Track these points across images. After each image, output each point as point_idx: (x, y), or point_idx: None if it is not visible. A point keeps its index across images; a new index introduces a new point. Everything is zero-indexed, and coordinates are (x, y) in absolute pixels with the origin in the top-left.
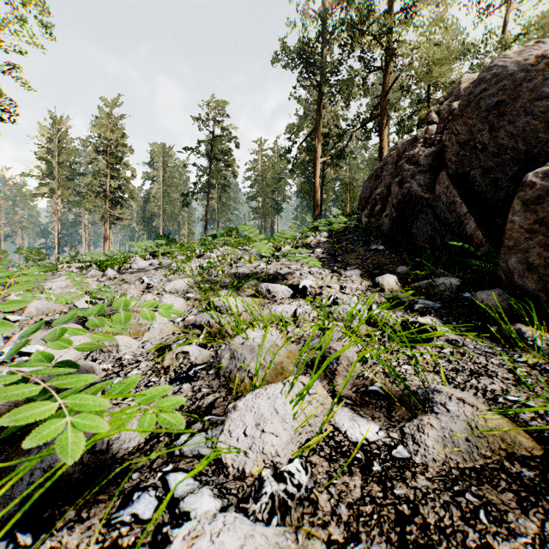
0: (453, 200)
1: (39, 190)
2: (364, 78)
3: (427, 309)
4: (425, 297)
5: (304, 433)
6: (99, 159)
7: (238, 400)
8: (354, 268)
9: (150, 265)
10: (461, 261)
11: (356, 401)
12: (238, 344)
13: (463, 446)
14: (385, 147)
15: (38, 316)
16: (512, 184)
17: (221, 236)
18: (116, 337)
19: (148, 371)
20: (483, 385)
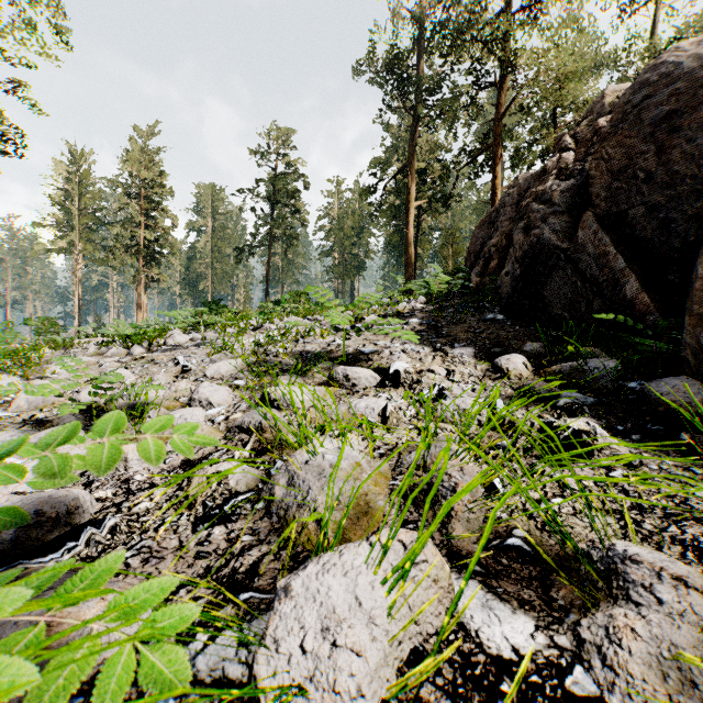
0: (603, 250)
1: (55, 243)
2: (472, 97)
3: (579, 406)
4: (570, 387)
5: (406, 640)
6: (131, 205)
7: (294, 574)
8: (465, 345)
9: (191, 340)
10: (618, 335)
11: (488, 565)
12: (299, 463)
13: (700, 678)
14: (499, 187)
15: (29, 411)
16: (693, 225)
17: (287, 302)
18: (124, 447)
19: (165, 504)
20: (691, 538)
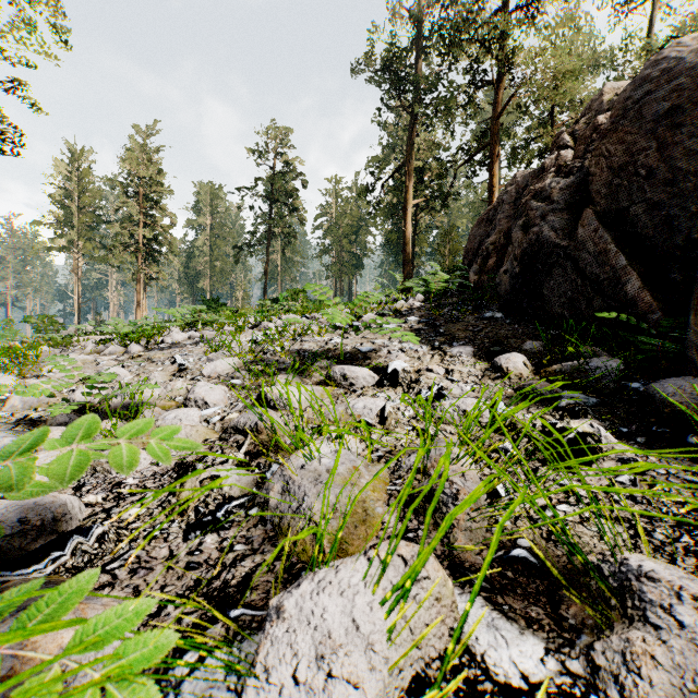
0: (604, 248)
1: (55, 242)
2: (469, 96)
3: (581, 407)
4: (571, 386)
5: (407, 666)
6: (131, 203)
7: (287, 592)
8: (463, 344)
9: (189, 338)
10: (619, 334)
11: (492, 579)
12: (295, 468)
13: None
14: (496, 185)
15: (23, 410)
16: (696, 223)
17: (285, 300)
18: None
19: (156, 509)
20: None
